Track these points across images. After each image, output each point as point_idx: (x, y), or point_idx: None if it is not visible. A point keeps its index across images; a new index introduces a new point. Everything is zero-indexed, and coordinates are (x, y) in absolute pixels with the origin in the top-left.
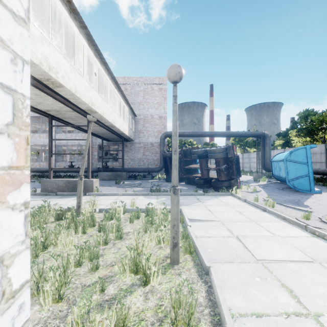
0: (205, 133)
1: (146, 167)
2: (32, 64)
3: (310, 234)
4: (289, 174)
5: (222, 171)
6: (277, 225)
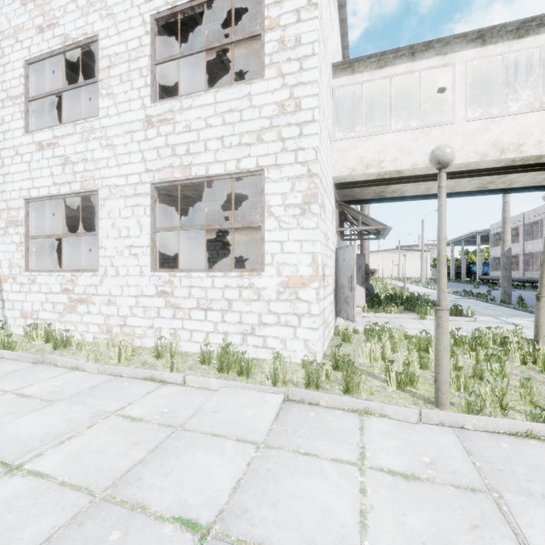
0: None
1: None
2: (475, 163)
3: None
4: None
5: None
6: None
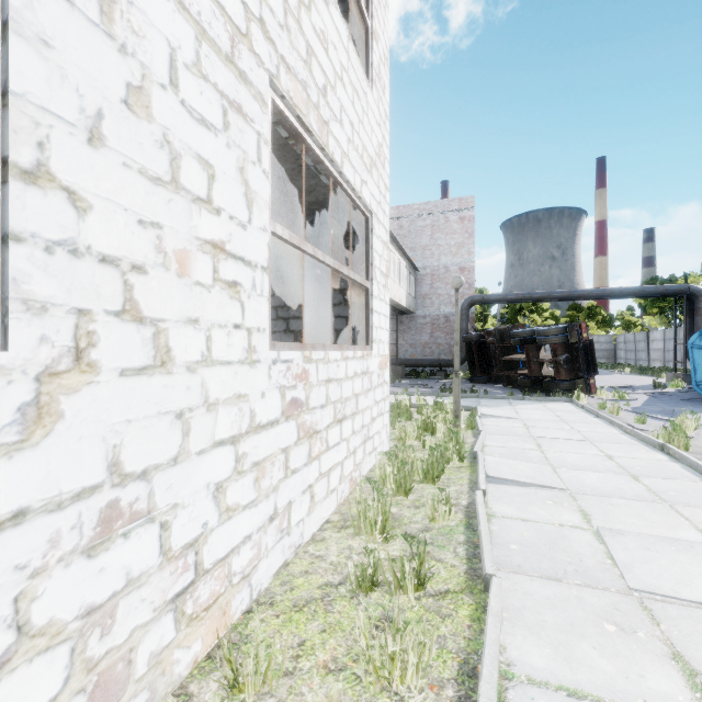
0: (550, 294)
1: (436, 358)
2: None
3: (622, 432)
4: (699, 372)
5: (560, 365)
6: (592, 426)
